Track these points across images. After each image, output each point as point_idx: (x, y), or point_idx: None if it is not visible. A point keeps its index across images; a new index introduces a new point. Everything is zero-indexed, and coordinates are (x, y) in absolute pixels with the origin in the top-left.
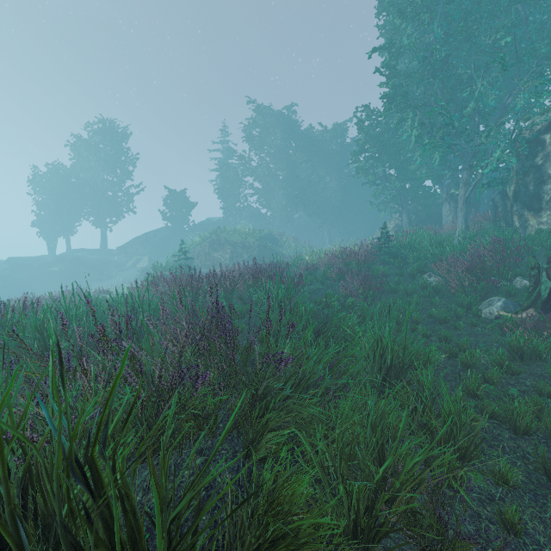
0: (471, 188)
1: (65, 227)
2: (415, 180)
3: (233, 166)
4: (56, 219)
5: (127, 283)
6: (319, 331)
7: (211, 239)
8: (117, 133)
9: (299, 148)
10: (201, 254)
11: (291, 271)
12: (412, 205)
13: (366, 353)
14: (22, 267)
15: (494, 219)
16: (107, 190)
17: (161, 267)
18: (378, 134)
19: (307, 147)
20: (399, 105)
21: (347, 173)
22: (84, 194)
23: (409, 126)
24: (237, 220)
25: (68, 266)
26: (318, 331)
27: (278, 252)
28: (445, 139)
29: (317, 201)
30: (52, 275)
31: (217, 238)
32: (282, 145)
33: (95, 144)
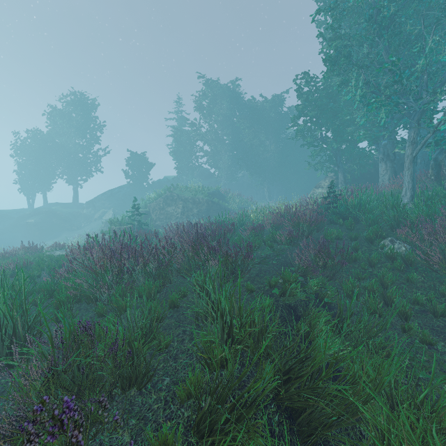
0: (419, 147)
1: (43, 184)
2: (350, 142)
3: (186, 132)
4: (34, 177)
5: (93, 233)
6: (290, 371)
7: (165, 195)
8: (87, 104)
9: (242, 116)
10: (156, 208)
11: (236, 229)
12: (348, 165)
13: (391, 444)
14: (4, 218)
15: (436, 178)
16: (78, 153)
17: (117, 221)
18: (316, 99)
19: (249, 116)
20: (343, 66)
21: (284, 138)
22: (59, 156)
23: (353, 86)
24: (189, 178)
25: (43, 218)
26: (287, 370)
27: (224, 207)
28: (392, 97)
29: (258, 162)
30: (28, 225)
31: (170, 195)
32: (228, 114)
33: (68, 113)
